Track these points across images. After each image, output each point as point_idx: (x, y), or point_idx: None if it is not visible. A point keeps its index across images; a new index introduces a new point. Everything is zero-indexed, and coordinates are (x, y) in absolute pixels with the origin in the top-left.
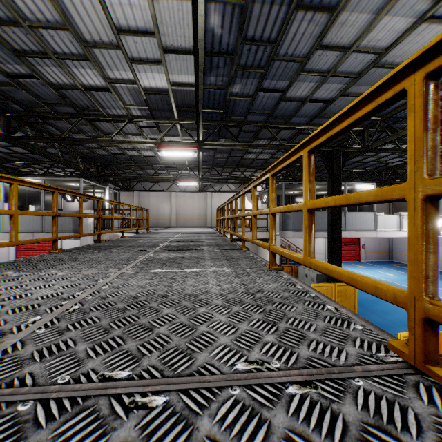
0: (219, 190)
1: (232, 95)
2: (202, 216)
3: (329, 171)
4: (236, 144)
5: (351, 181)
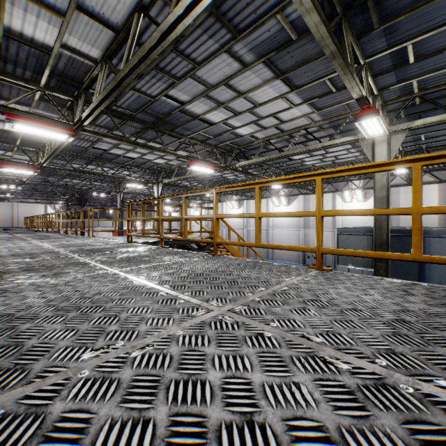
0: (26, 201)
1: (33, 180)
2: (10, 219)
3: (81, 205)
4: (36, 193)
5: (112, 203)
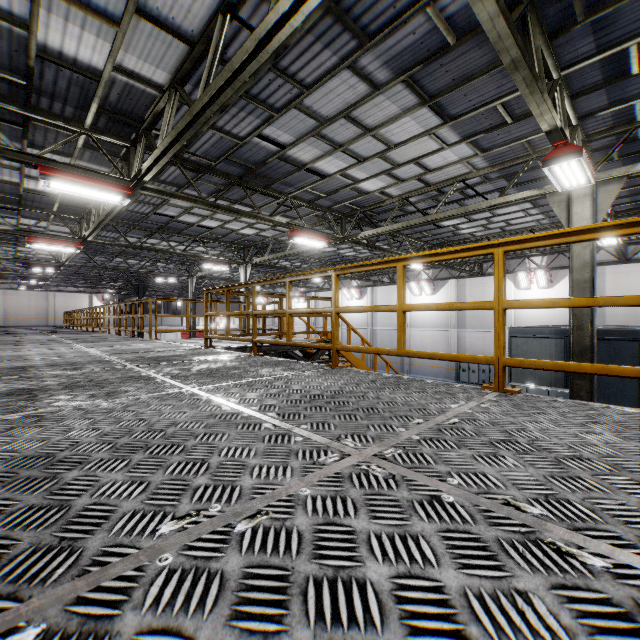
0: (65, 290)
1: (74, 261)
2: (43, 315)
3: (138, 295)
4: (78, 278)
5: (181, 293)
